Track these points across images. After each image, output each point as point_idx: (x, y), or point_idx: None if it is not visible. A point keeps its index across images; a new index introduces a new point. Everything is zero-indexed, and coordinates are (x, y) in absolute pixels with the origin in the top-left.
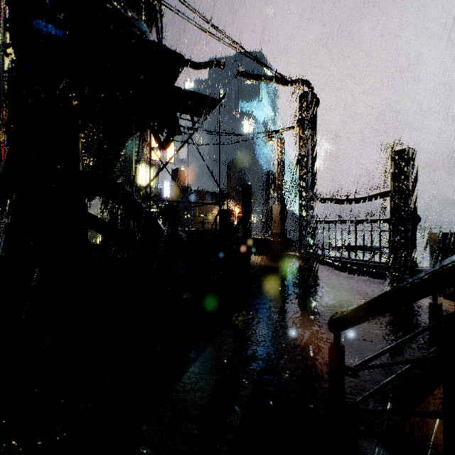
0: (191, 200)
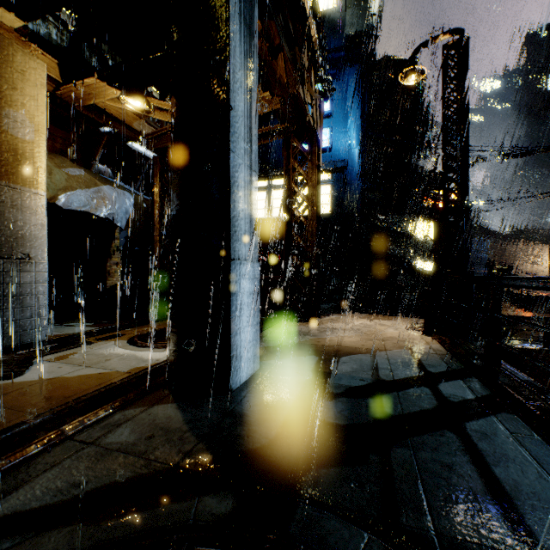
0: (487, 246)
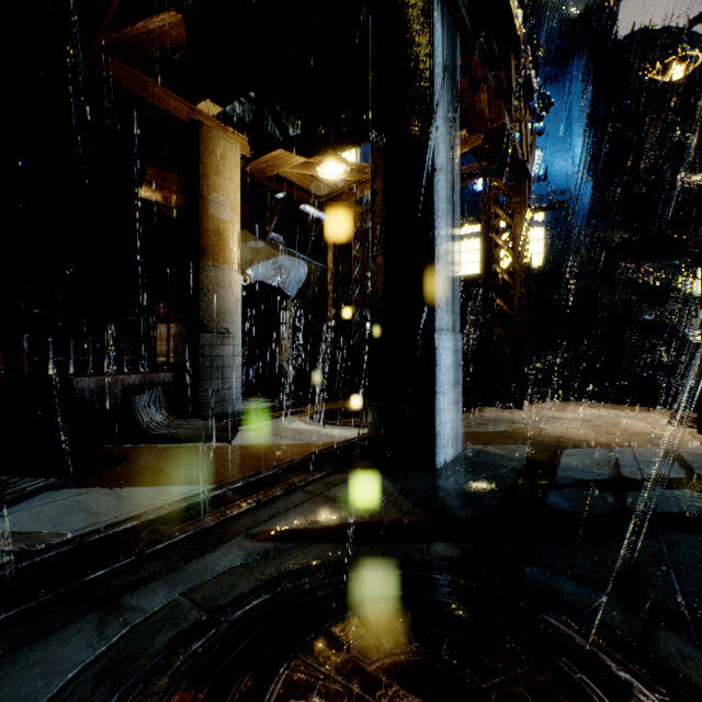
0: None
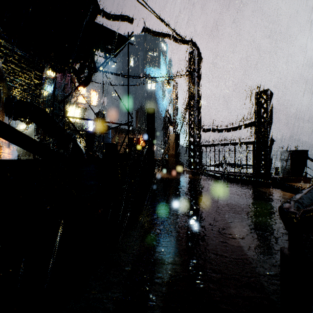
0: (109, 135)
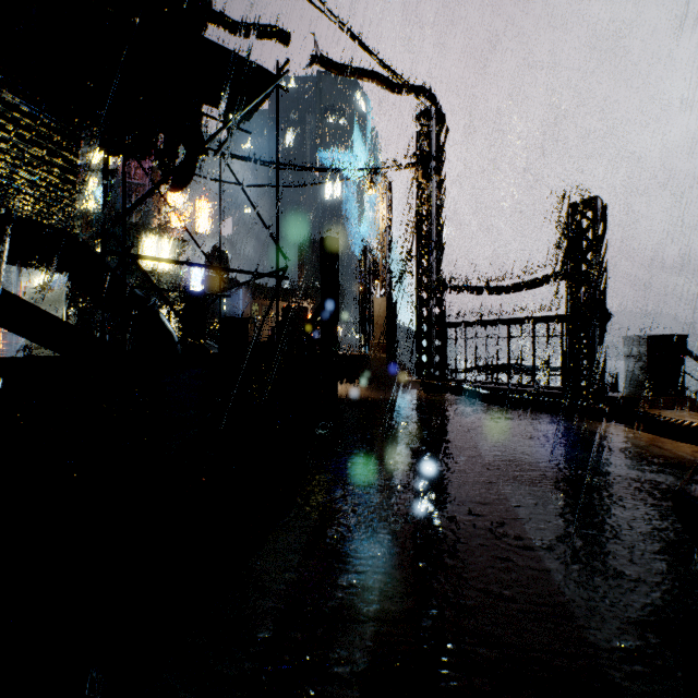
0: (239, 300)
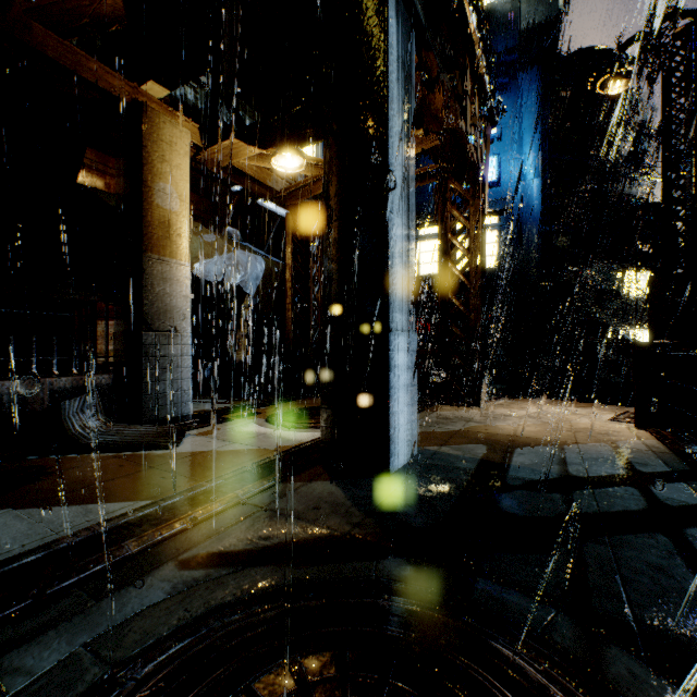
0: None
